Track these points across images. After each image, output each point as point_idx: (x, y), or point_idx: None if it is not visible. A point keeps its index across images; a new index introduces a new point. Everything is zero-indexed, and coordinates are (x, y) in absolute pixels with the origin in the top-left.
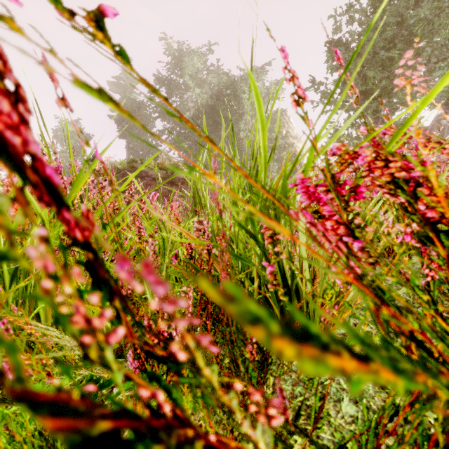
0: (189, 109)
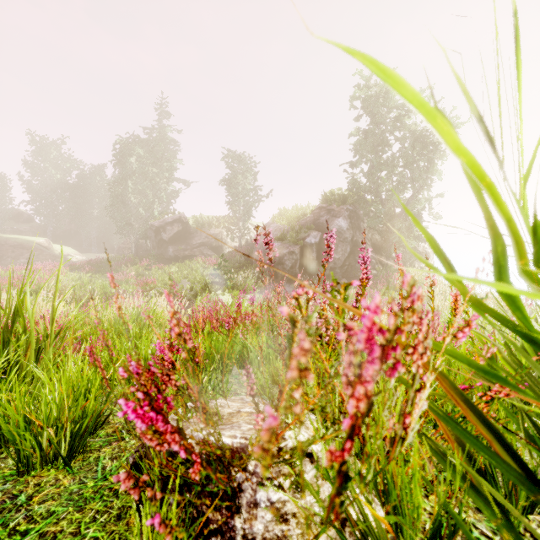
0: (47, 185)
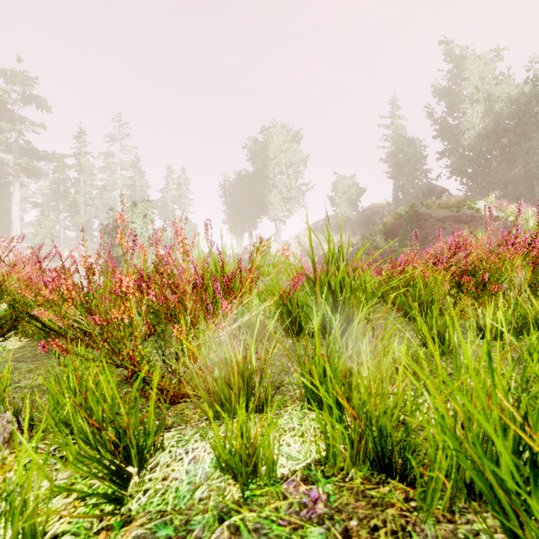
0: (472, 127)
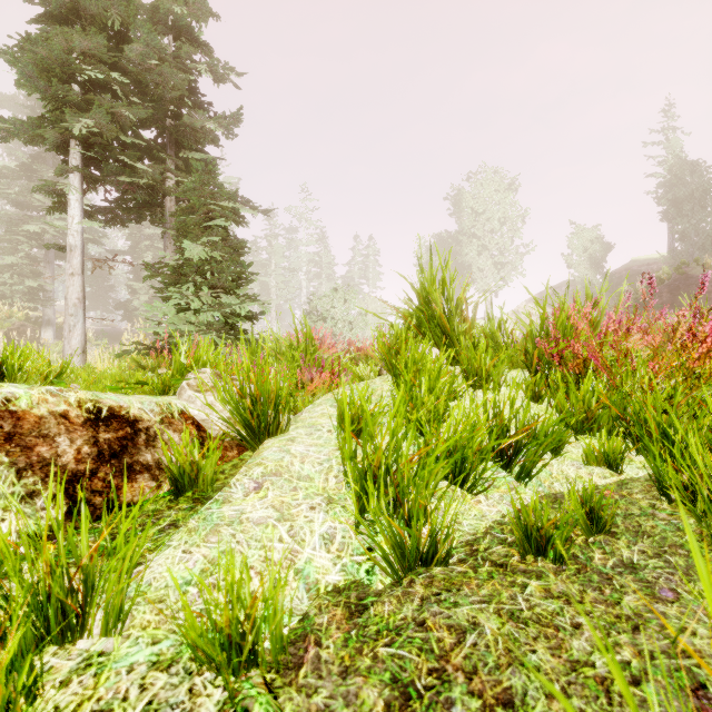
0: None
